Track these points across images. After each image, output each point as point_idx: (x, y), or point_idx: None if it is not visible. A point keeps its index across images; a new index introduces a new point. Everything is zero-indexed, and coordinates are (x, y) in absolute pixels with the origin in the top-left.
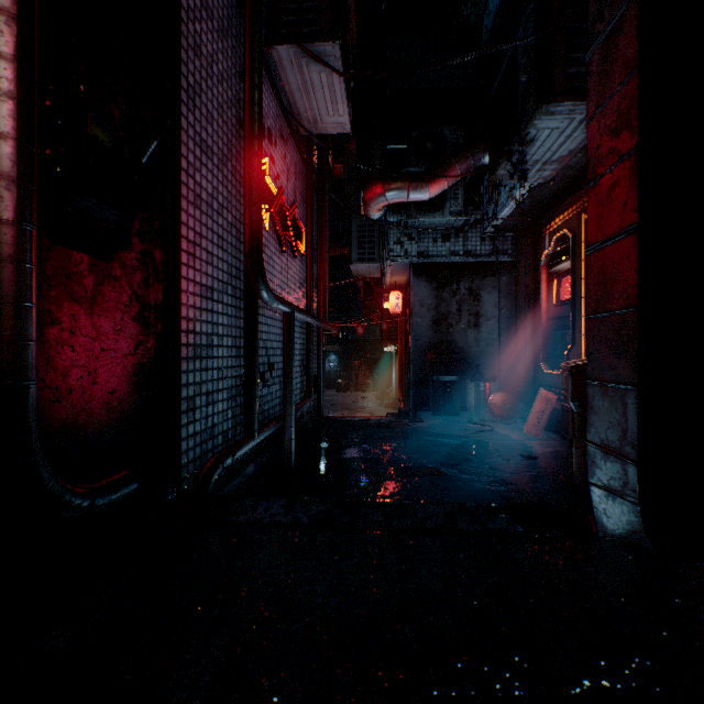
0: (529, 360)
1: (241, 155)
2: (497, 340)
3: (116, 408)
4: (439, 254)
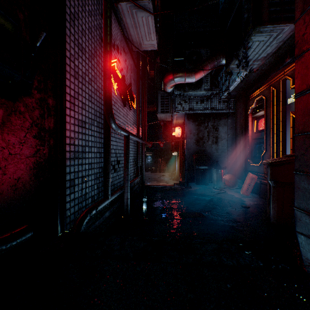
0: (242, 159)
1: (102, 55)
2: (226, 149)
3: (20, 188)
4: (199, 109)
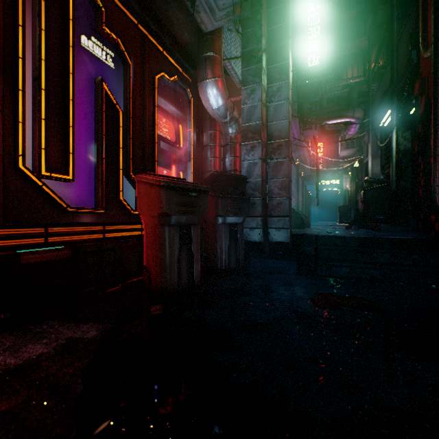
0: None
1: None
2: None
3: None
4: None
